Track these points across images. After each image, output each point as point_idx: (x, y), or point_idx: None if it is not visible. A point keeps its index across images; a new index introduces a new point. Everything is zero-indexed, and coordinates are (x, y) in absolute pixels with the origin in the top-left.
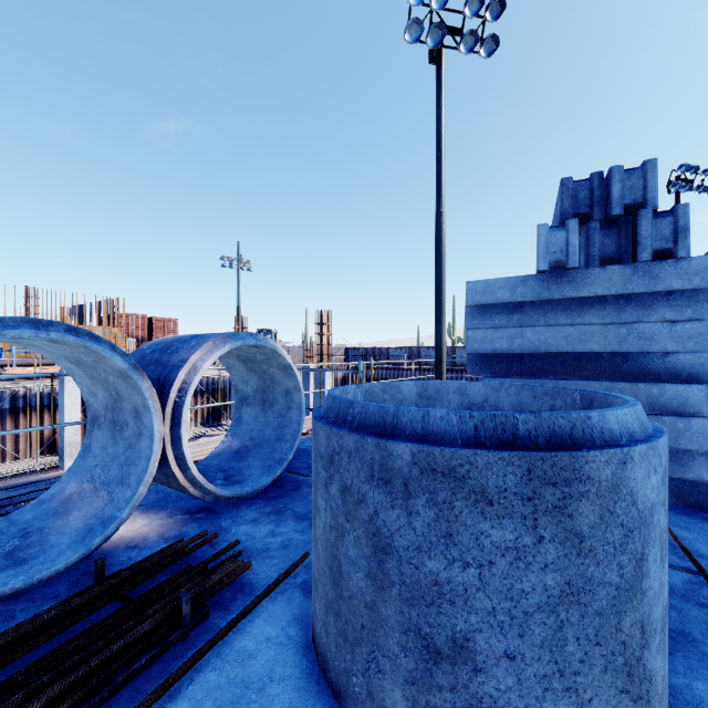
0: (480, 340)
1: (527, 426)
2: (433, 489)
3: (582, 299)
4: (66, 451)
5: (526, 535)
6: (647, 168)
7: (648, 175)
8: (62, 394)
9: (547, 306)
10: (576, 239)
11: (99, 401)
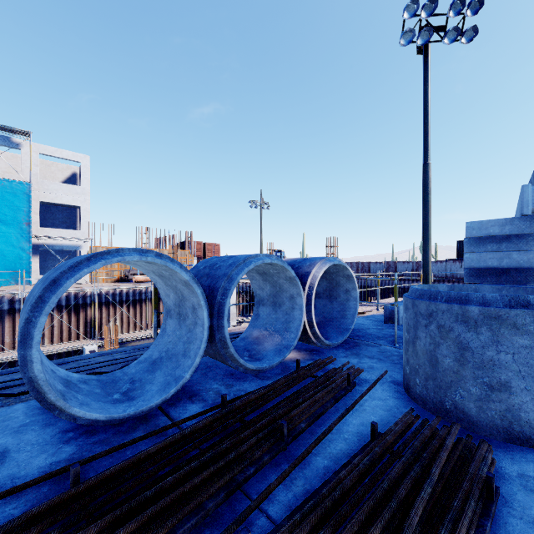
0: (476, 259)
1: None
2: (490, 324)
3: None
4: None
5: None
6: None
7: None
8: None
9: (529, 238)
10: None
11: (264, 292)
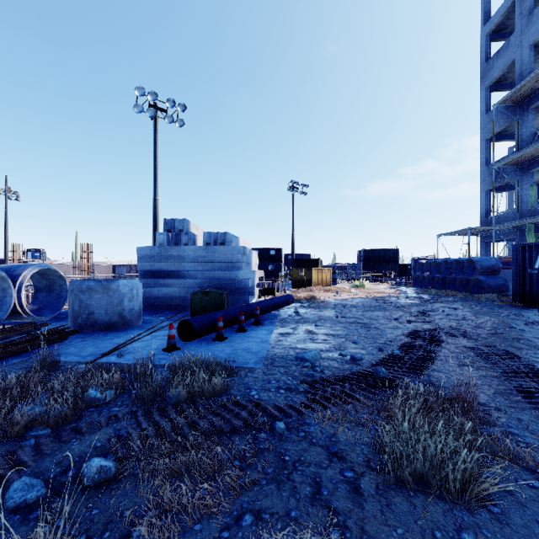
0: (142, 266)
1: (104, 282)
2: (89, 291)
3: (170, 255)
4: None
5: (102, 296)
6: (183, 221)
7: (184, 222)
8: None
9: (161, 256)
10: (166, 238)
11: None
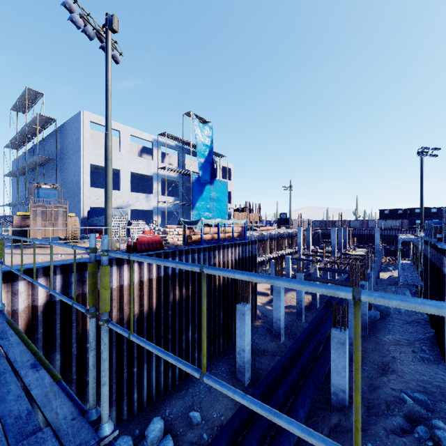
0: None
1: None
2: None
3: None
4: (301, 249)
5: None
6: None
7: None
8: (300, 234)
9: None
10: None
11: None
